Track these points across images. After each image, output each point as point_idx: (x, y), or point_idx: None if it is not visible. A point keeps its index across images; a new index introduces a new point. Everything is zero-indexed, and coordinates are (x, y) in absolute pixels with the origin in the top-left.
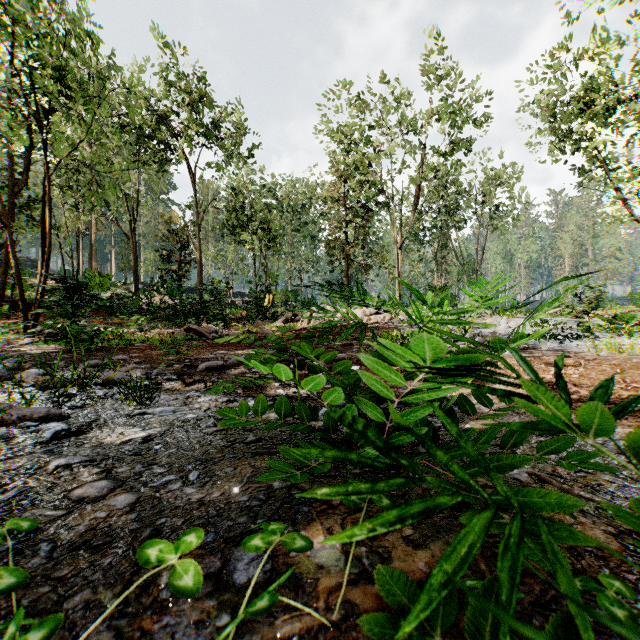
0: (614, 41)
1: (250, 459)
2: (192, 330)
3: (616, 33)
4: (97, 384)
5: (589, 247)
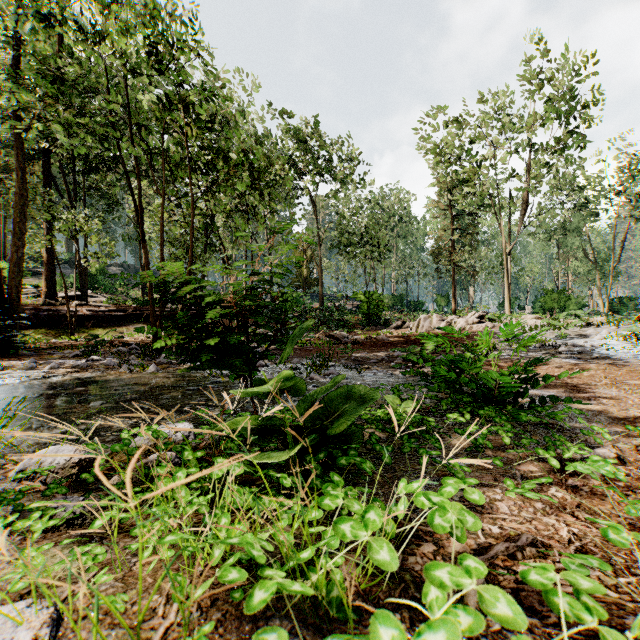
0: None
1: None
2: (331, 336)
3: None
4: (329, 366)
5: None
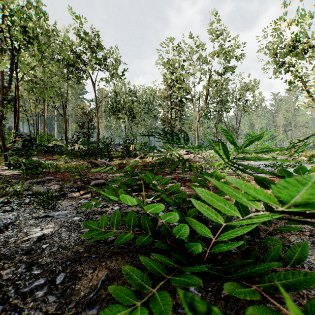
0: (307, 15)
1: (107, 259)
2: (92, 162)
3: (309, 11)
4: (29, 194)
5: (292, 121)
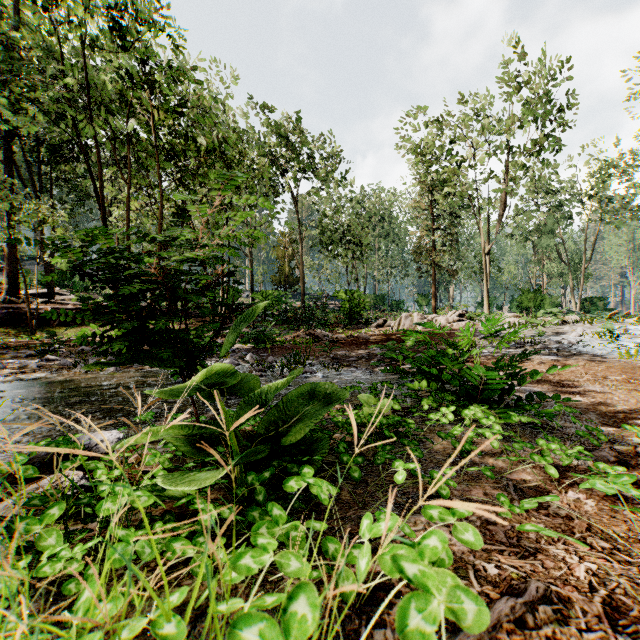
0: None
1: None
2: (312, 334)
3: None
4: (305, 364)
5: None
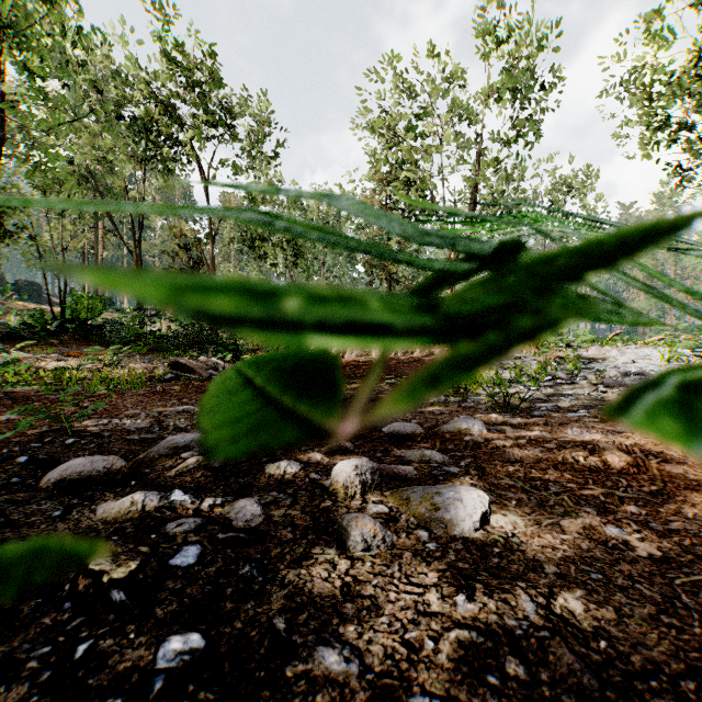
0: None
1: None
2: (180, 365)
3: None
4: None
5: (670, 266)
